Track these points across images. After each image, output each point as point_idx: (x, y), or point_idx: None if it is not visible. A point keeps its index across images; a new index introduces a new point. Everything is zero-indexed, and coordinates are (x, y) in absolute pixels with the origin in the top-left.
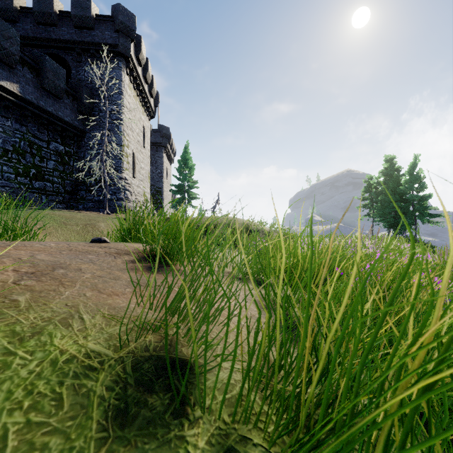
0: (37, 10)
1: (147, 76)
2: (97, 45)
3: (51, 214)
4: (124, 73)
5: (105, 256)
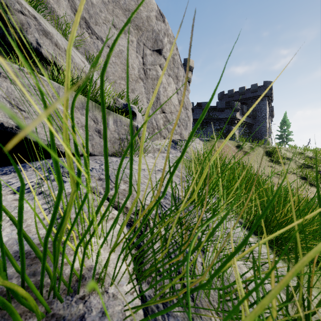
0: (240, 92)
1: (272, 95)
2: (258, 96)
3: None
4: (267, 101)
5: None
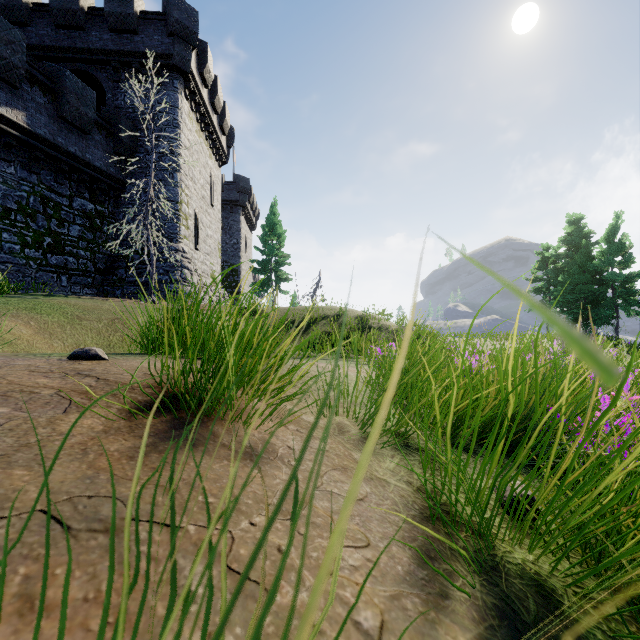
0: (56, 7)
1: (216, 103)
2: (142, 56)
3: (62, 304)
4: (181, 96)
5: (41, 406)
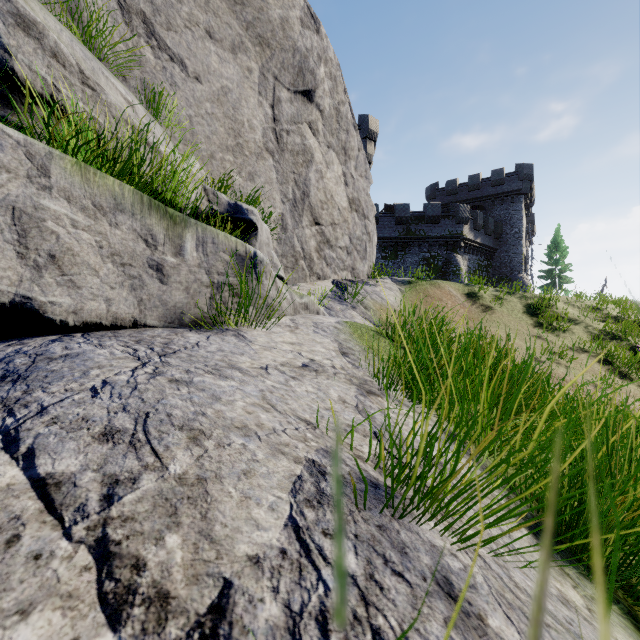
0: (470, 185)
1: (532, 192)
2: (506, 193)
3: None
4: (523, 204)
5: None
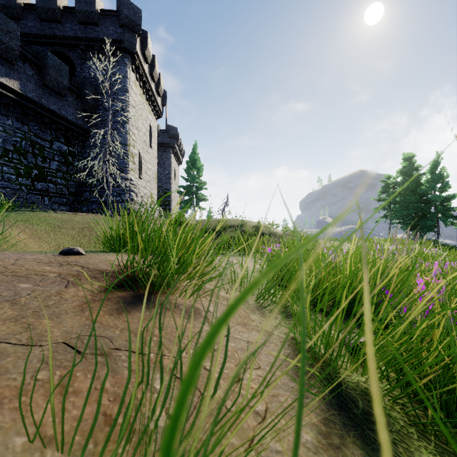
0: (40, 7)
1: (154, 74)
2: (101, 41)
3: (46, 217)
4: (129, 70)
5: (50, 283)
